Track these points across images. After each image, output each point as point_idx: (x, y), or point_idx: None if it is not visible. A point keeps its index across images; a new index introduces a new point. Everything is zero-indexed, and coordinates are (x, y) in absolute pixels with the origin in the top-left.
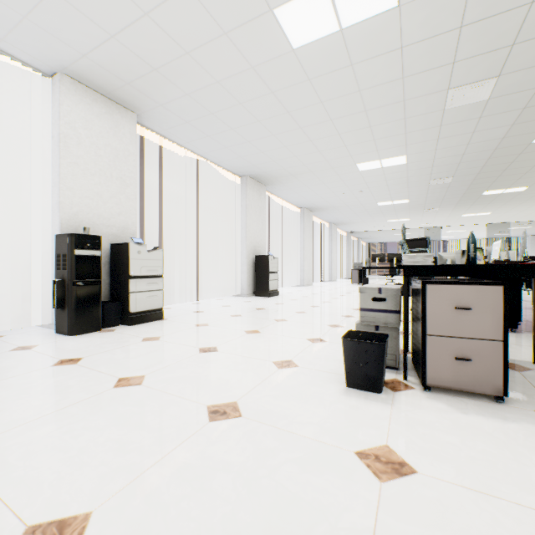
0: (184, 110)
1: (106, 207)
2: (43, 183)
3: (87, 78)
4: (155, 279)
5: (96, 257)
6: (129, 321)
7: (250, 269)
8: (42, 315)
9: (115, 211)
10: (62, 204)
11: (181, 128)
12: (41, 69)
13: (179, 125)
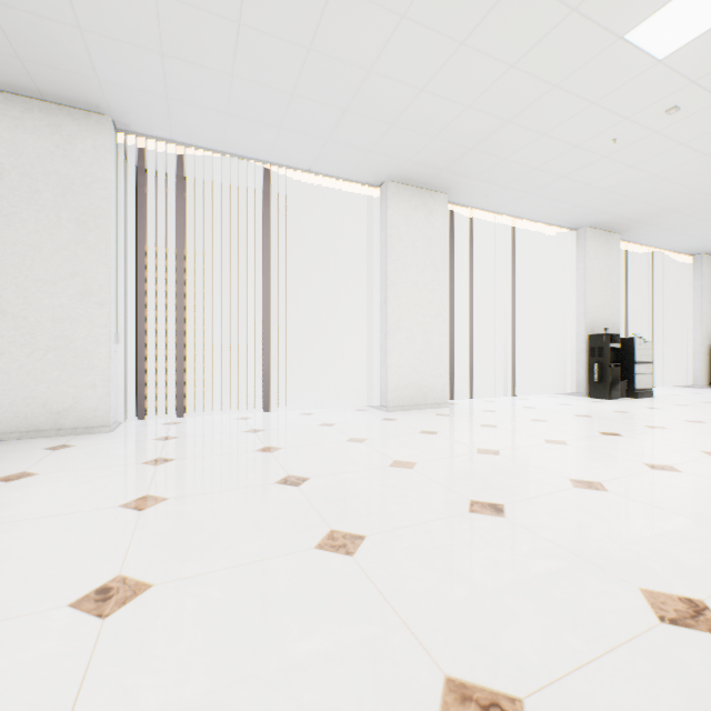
0: (671, 224)
1: (604, 311)
2: (563, 300)
3: (602, 225)
4: (647, 365)
5: (614, 348)
6: (634, 395)
7: (704, 357)
8: (562, 387)
9: (608, 313)
10: (586, 313)
11: (655, 234)
12: (572, 228)
13: (654, 233)
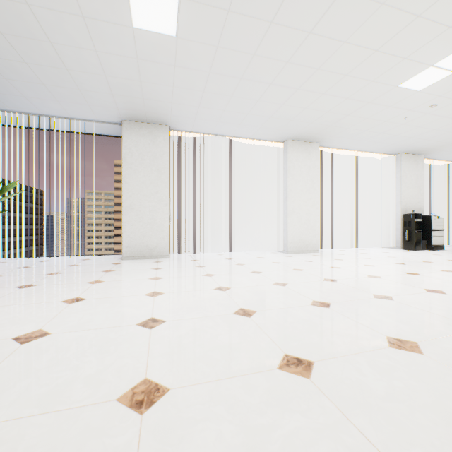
0: None
1: (413, 201)
2: (388, 194)
3: (411, 152)
4: (440, 231)
5: (418, 222)
6: (430, 248)
7: None
8: (387, 244)
9: (416, 201)
10: (401, 202)
11: (447, 154)
12: (393, 154)
13: (446, 154)
